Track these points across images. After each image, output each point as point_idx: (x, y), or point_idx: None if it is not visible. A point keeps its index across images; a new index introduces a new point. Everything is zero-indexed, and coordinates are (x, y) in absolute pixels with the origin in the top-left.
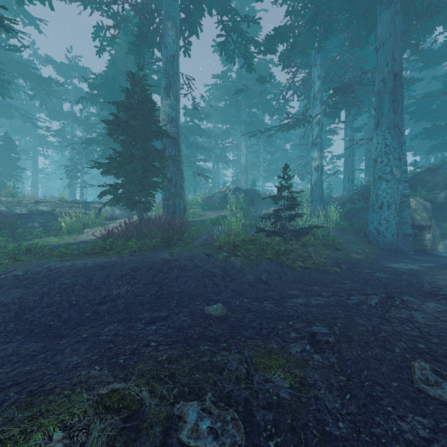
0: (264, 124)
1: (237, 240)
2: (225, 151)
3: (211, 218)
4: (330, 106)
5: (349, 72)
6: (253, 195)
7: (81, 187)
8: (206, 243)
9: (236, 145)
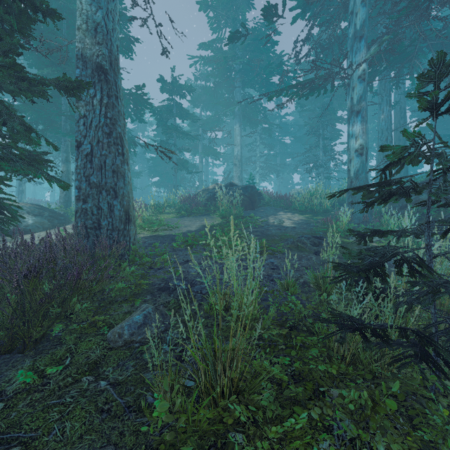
0: (262, 109)
1: (244, 366)
2: (216, 146)
3: (189, 232)
4: (385, 47)
5: (406, 2)
6: (253, 195)
7: (19, 183)
8: (140, 339)
9: (228, 133)
